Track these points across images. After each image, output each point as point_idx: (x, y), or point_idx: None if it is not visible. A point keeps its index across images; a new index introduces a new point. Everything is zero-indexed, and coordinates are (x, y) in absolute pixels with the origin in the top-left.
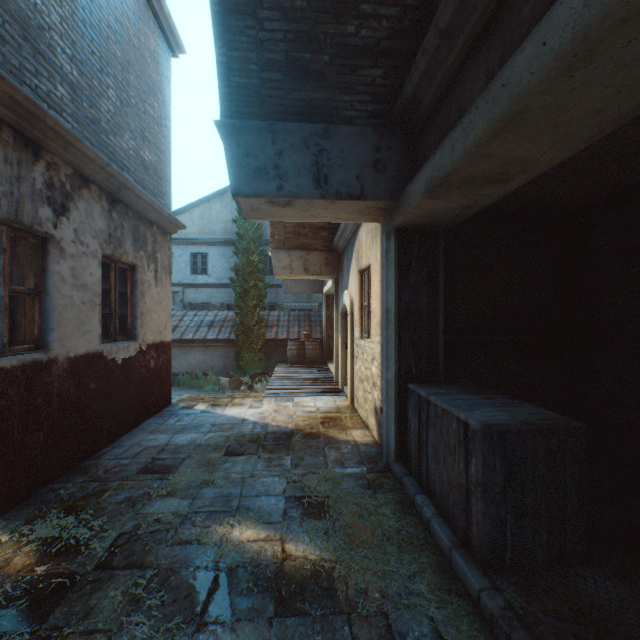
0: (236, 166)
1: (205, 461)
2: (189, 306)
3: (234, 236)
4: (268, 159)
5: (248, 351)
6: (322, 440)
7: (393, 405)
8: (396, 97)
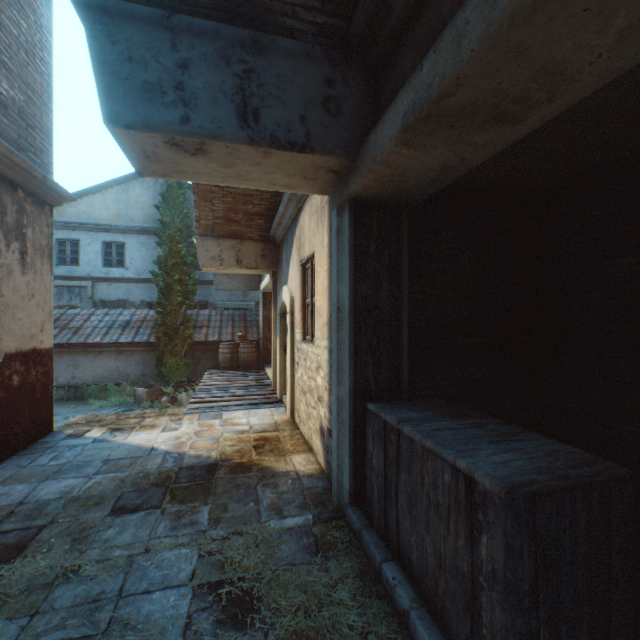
0: (110, 75)
1: (76, 529)
2: (101, 304)
3: (158, 224)
4: (165, 72)
5: (172, 356)
6: (255, 474)
7: (347, 431)
8: (355, 10)
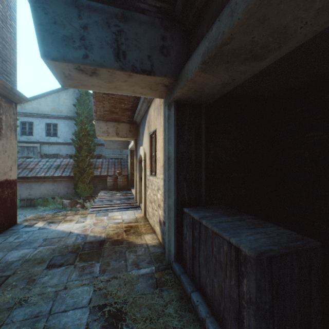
0: (44, 31)
1: (27, 277)
2: (44, 156)
3: (75, 114)
4: (74, 30)
5: (82, 183)
6: (124, 245)
7: (173, 223)
8: (177, 0)
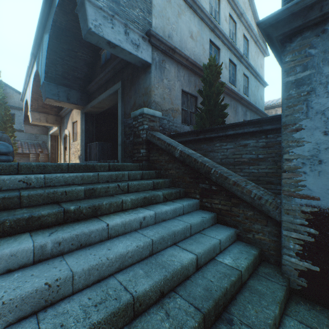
0: (48, 92)
1: None
2: None
3: None
4: (56, 92)
5: None
6: None
7: (84, 149)
8: (85, 87)
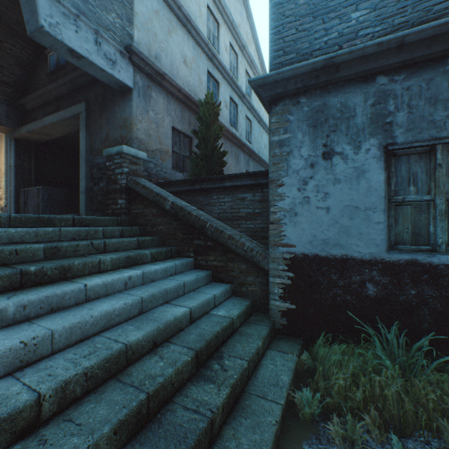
0: None
1: None
2: None
3: None
4: None
5: None
6: None
7: (14, 197)
8: (17, 99)
